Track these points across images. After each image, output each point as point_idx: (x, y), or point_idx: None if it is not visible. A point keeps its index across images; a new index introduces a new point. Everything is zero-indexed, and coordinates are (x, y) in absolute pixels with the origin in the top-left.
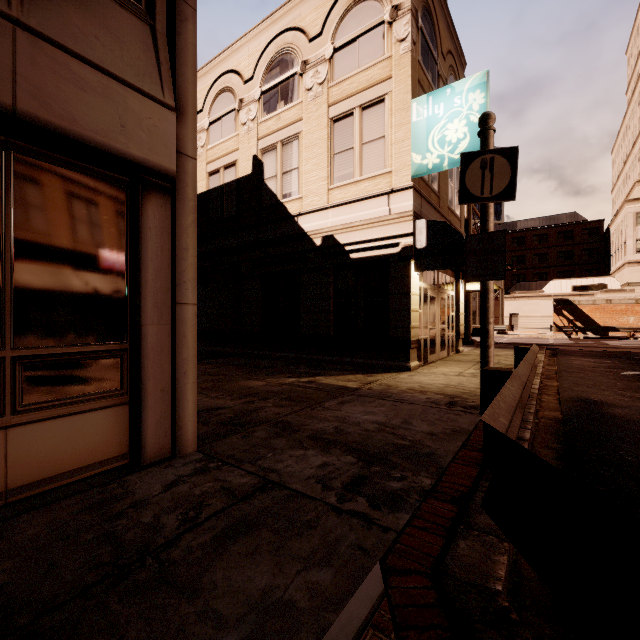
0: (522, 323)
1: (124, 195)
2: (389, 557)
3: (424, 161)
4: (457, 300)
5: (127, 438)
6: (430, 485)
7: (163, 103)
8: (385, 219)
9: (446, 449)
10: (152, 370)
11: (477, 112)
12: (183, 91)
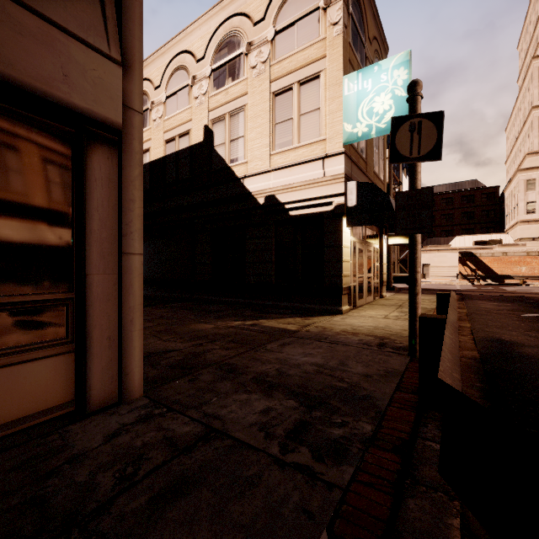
0: (432, 272)
1: (69, 146)
2: (336, 523)
3: (354, 130)
4: (381, 252)
5: (73, 386)
6: (371, 432)
7: (109, 56)
8: (320, 181)
9: (382, 391)
10: (98, 318)
11: (401, 87)
12: (129, 47)
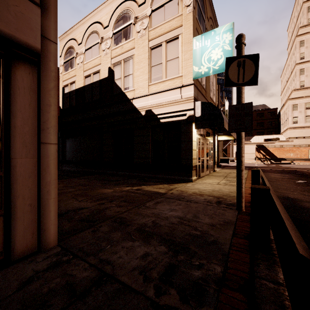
0: None
1: None
2: None
3: (199, 70)
4: (214, 145)
5: (1, 241)
6: (221, 272)
7: None
8: (179, 101)
9: (224, 237)
10: (21, 191)
11: (228, 44)
12: None
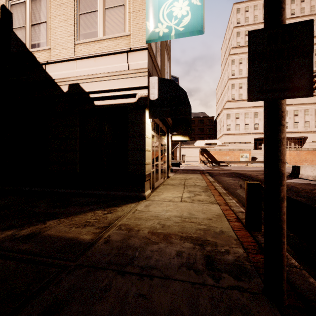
0: (186, 159)
1: None
2: None
3: (156, 29)
4: (168, 146)
5: None
6: None
7: None
8: (124, 73)
9: None
10: None
11: None
12: None
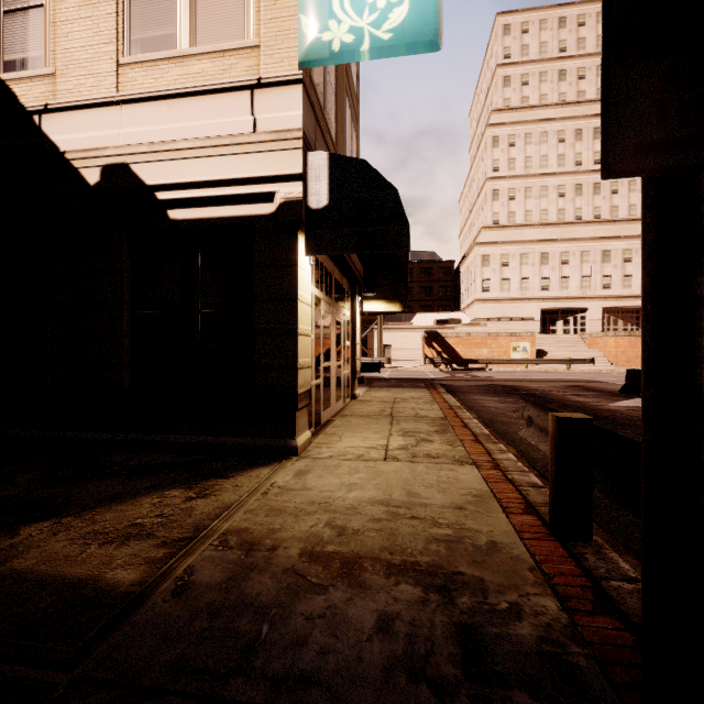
0: (395, 355)
1: None
2: None
3: (324, 34)
4: (353, 324)
5: None
6: None
7: None
8: (245, 140)
9: None
10: None
11: None
12: None
